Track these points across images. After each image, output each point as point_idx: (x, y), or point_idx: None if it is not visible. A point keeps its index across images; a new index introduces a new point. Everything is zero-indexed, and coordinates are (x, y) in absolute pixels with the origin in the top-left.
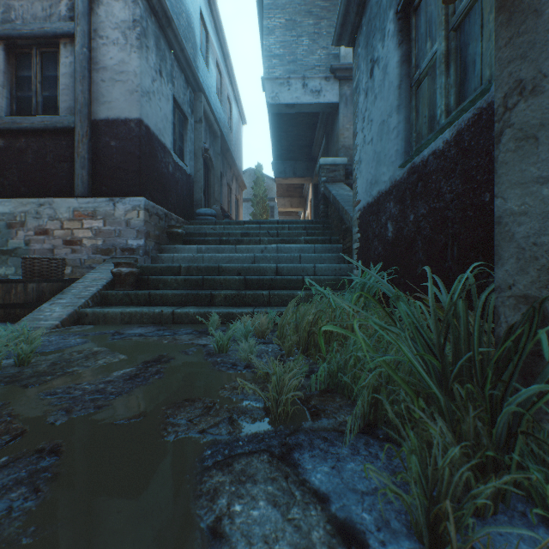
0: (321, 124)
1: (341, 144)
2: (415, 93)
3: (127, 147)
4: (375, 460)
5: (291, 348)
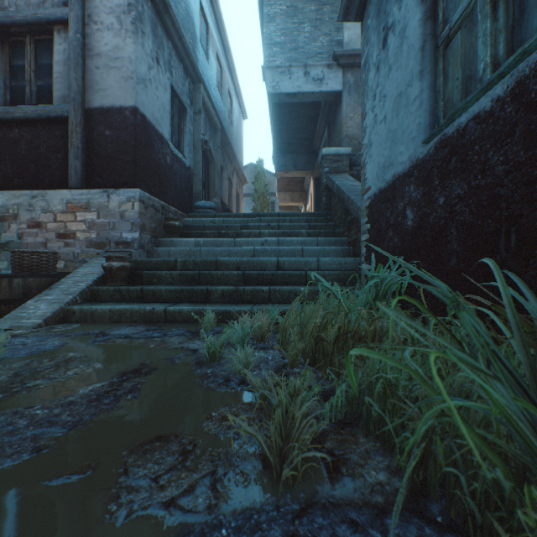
0: (322, 115)
1: (344, 134)
2: (443, 53)
3: (122, 136)
4: None
5: (295, 358)
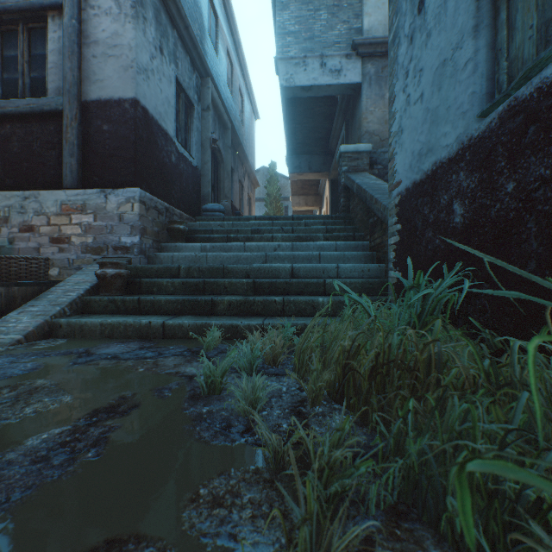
0: (339, 112)
1: (364, 129)
2: None
3: (121, 131)
4: None
5: (317, 393)
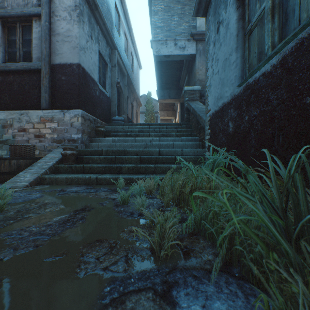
0: (185, 68)
1: (197, 78)
2: (248, 38)
3: (71, 80)
4: (235, 298)
5: (168, 202)
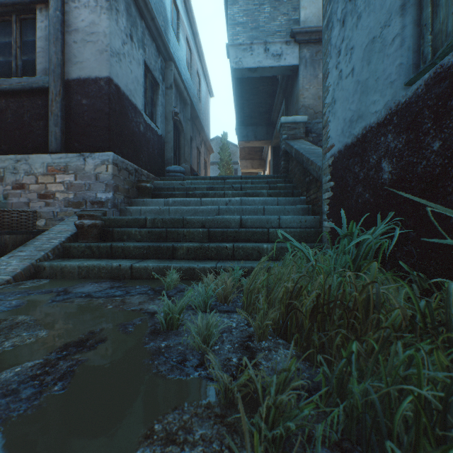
0: (280, 90)
1: (301, 104)
2: None
3: (97, 104)
4: None
5: (263, 329)
